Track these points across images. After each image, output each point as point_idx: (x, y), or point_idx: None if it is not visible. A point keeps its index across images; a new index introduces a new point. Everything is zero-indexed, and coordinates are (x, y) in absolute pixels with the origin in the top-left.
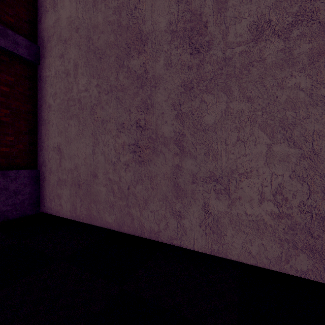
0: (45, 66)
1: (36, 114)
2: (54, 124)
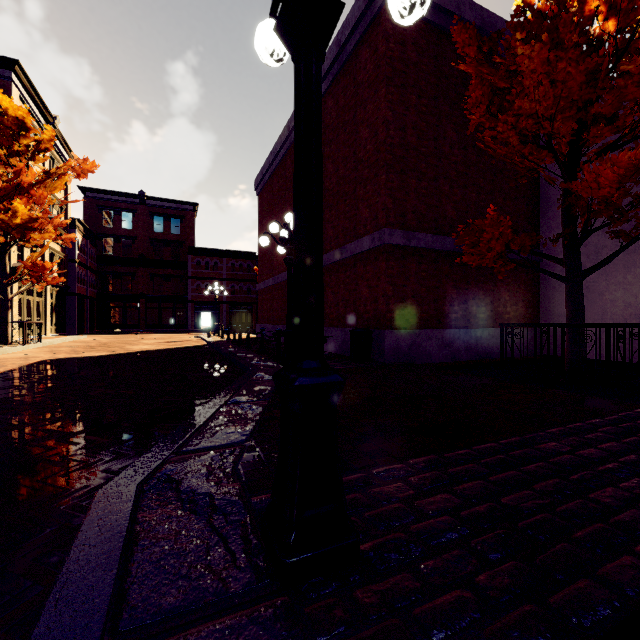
0: (550, 263)
1: (539, 293)
2: (560, 300)
